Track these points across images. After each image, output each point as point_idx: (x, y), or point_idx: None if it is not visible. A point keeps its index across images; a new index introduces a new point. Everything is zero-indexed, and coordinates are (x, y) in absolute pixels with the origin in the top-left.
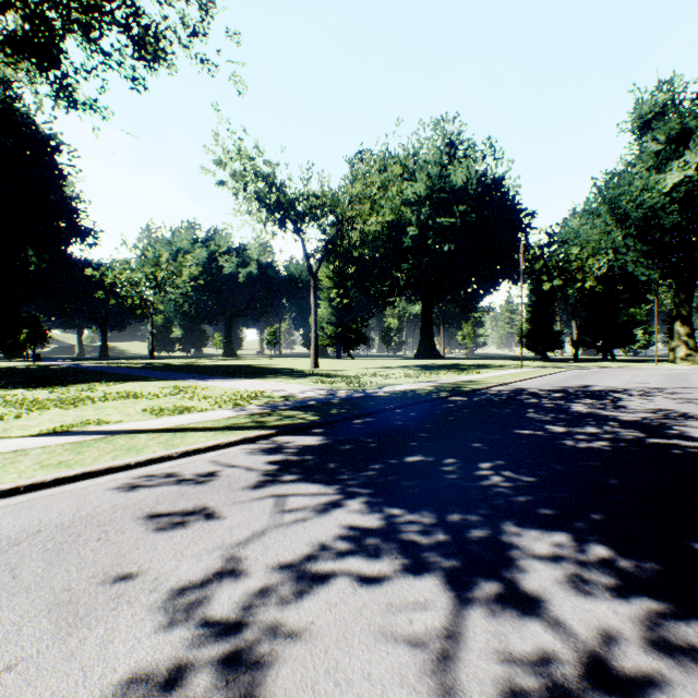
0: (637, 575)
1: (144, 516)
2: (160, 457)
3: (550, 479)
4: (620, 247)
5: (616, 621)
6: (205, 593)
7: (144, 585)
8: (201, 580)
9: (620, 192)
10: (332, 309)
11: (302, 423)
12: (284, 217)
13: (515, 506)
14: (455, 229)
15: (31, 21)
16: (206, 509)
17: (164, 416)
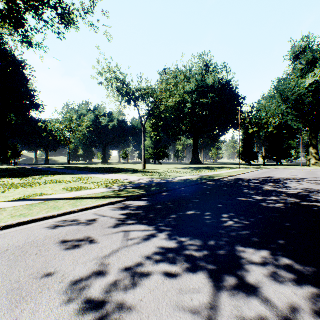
0: (304, 273)
1: (59, 242)
2: (69, 212)
3: (257, 222)
4: (284, 113)
5: (297, 299)
6: (87, 284)
7: (57, 279)
8: (85, 276)
9: (284, 87)
10: (152, 141)
11: (138, 195)
12: (129, 99)
13: (241, 236)
14: (208, 104)
15: (9, 5)
16: (90, 238)
17: (72, 191)
